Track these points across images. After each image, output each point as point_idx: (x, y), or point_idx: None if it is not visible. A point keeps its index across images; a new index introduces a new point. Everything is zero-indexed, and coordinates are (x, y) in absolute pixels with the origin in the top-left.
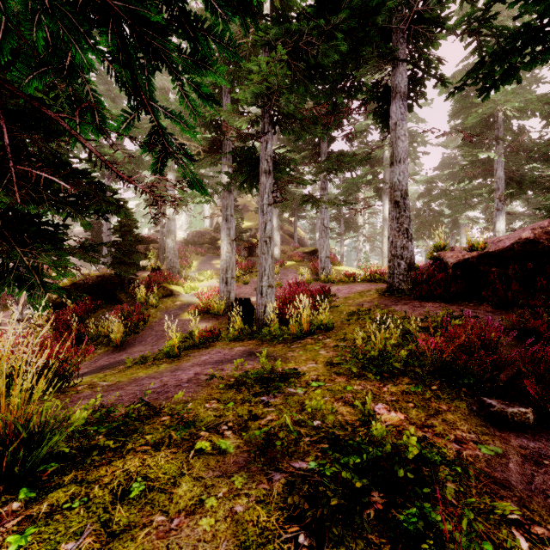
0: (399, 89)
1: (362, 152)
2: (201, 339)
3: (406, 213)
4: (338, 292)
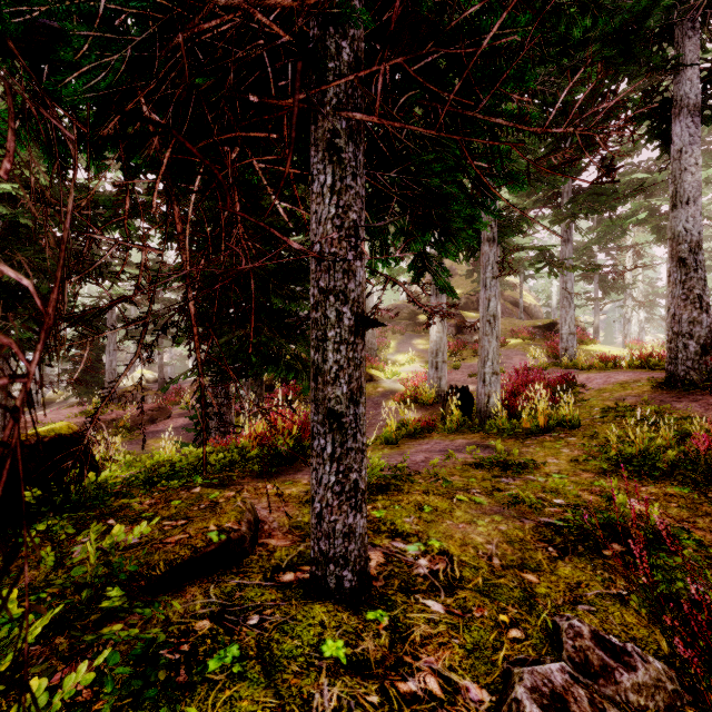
0: (685, 102)
1: (629, 179)
2: (416, 429)
3: (699, 274)
4: (587, 382)
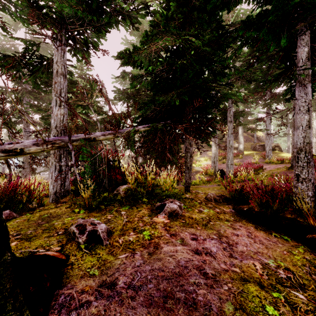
0: None
1: None
2: (205, 182)
3: None
4: (268, 168)
